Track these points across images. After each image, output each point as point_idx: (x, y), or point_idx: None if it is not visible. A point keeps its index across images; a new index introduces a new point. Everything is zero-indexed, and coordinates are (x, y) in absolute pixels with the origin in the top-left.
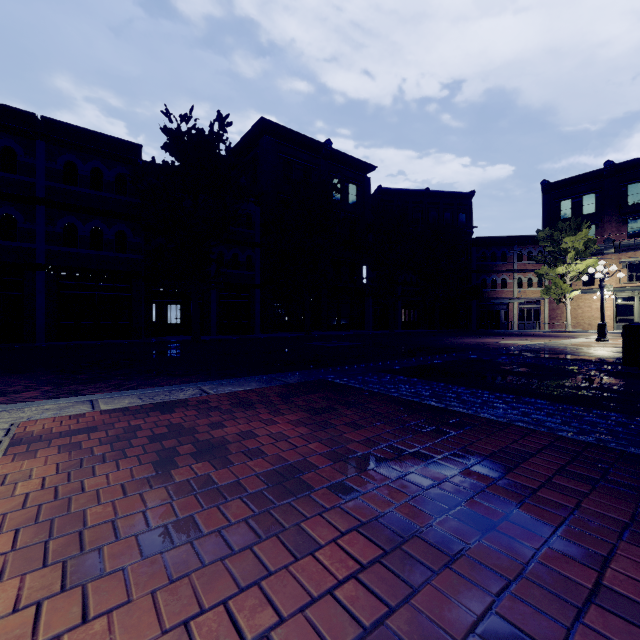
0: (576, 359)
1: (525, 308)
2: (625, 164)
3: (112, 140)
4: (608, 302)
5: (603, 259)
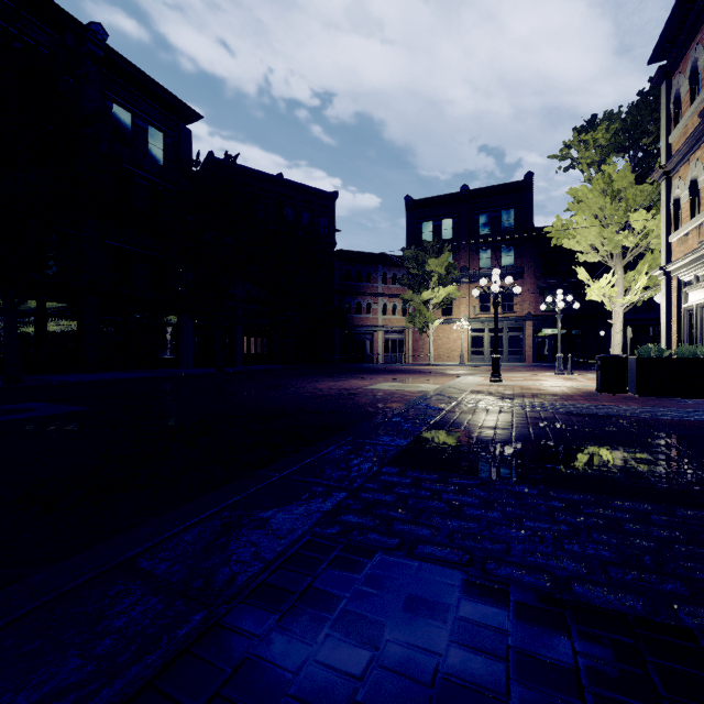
0: (605, 471)
1: (390, 338)
2: (478, 191)
3: None
4: (464, 333)
5: (459, 288)
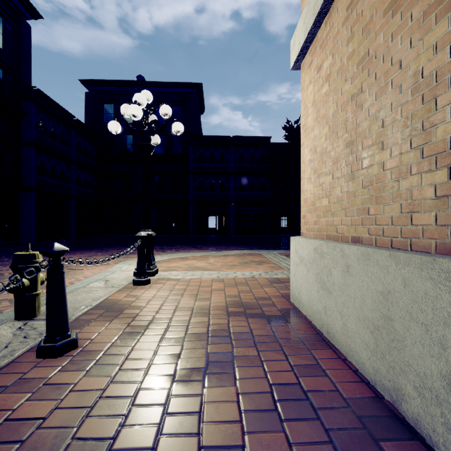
0: None
1: None
2: None
3: (258, 138)
4: None
5: None
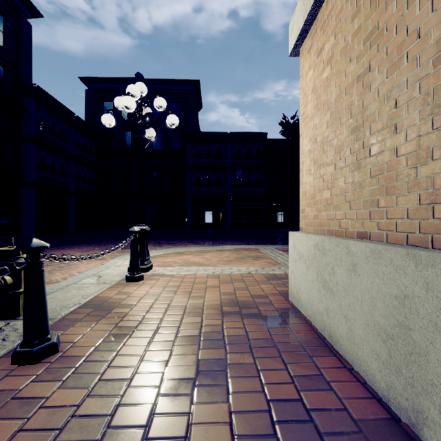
0: None
1: None
2: None
3: (255, 134)
4: None
5: None
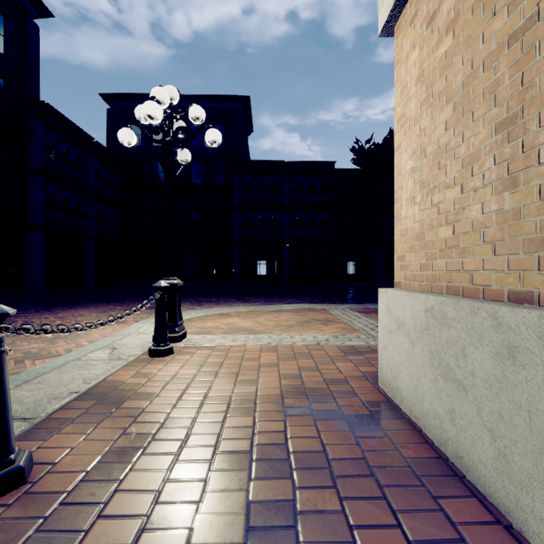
0: None
1: None
2: None
3: (319, 163)
4: None
5: None
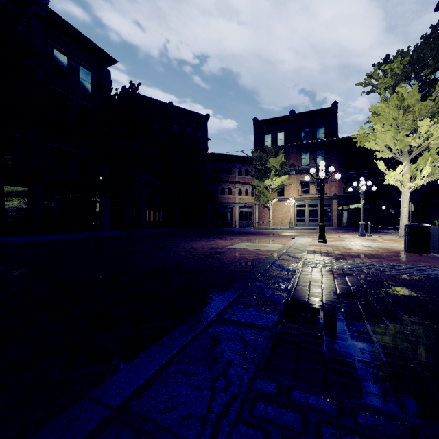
0: None
1: (243, 211)
2: (301, 114)
3: None
4: (292, 207)
5: (289, 178)
